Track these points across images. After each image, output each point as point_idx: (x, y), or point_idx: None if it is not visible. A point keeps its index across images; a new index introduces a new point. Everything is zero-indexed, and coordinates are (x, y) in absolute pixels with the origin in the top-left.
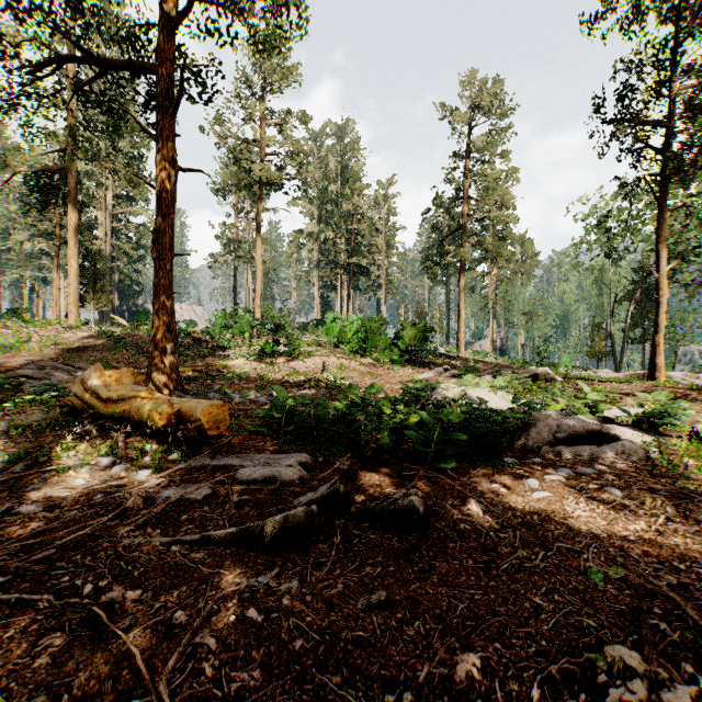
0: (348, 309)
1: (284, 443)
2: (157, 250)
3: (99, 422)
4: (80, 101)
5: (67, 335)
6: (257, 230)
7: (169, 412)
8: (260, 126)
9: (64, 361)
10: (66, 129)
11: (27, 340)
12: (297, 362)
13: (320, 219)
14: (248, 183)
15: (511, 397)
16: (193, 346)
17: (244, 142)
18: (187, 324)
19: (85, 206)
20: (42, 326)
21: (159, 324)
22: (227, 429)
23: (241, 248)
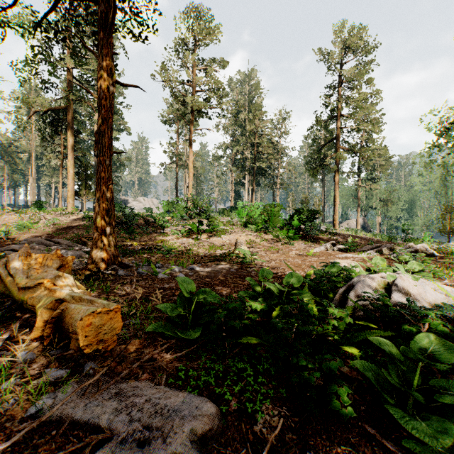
0: (252, 199)
1: (189, 353)
2: (98, 148)
3: (4, 312)
4: (42, 32)
5: (63, 218)
6: (189, 144)
7: (45, 318)
8: (191, 72)
9: (55, 236)
10: (33, 57)
11: (36, 222)
12: (216, 238)
13: (233, 138)
14: (184, 113)
15: (431, 282)
16: (143, 225)
17: (180, 82)
18: (146, 210)
19: (78, 133)
20: (48, 212)
21: (99, 209)
22: (116, 340)
23: (181, 159)
